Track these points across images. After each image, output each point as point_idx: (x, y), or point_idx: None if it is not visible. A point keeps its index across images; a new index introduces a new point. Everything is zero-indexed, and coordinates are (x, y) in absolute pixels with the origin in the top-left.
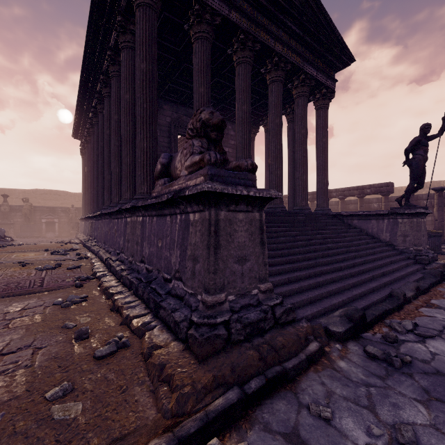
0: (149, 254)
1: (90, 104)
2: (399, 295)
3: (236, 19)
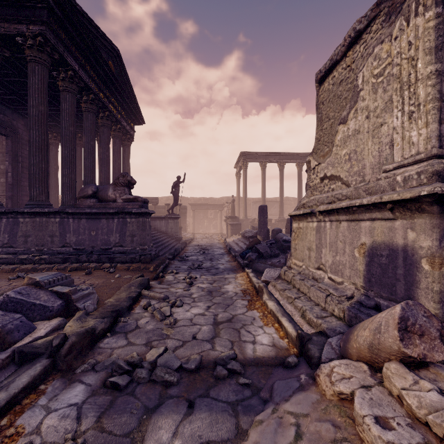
0: (78, 240)
1: None
2: (178, 250)
3: (92, 86)
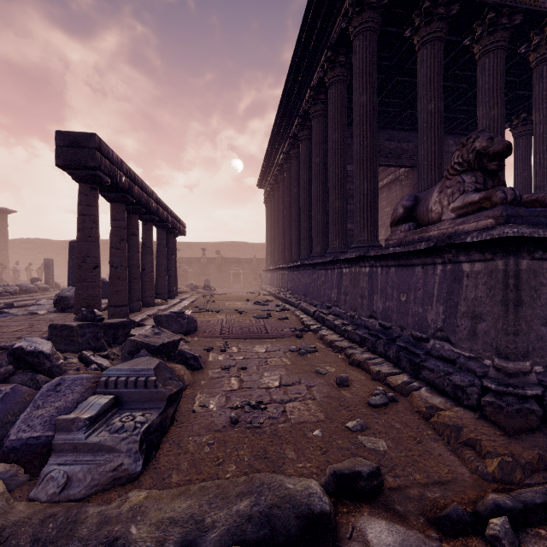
0: (384, 309)
1: (280, 151)
2: None
3: None
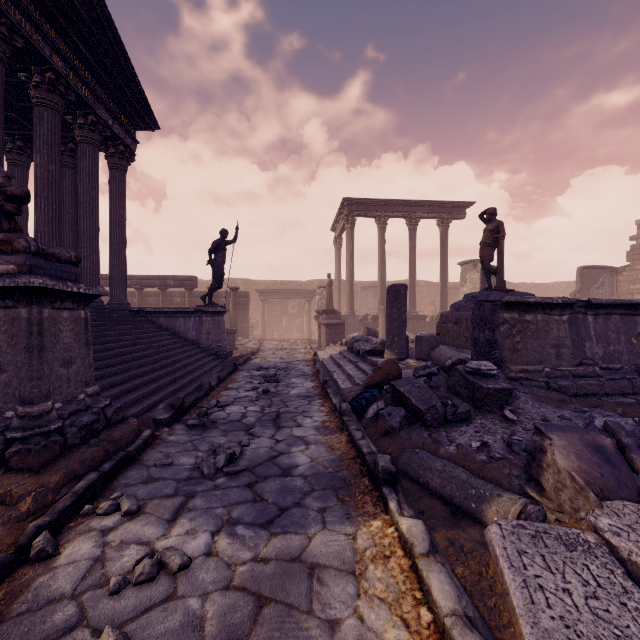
0: None
1: None
2: (207, 385)
3: None
